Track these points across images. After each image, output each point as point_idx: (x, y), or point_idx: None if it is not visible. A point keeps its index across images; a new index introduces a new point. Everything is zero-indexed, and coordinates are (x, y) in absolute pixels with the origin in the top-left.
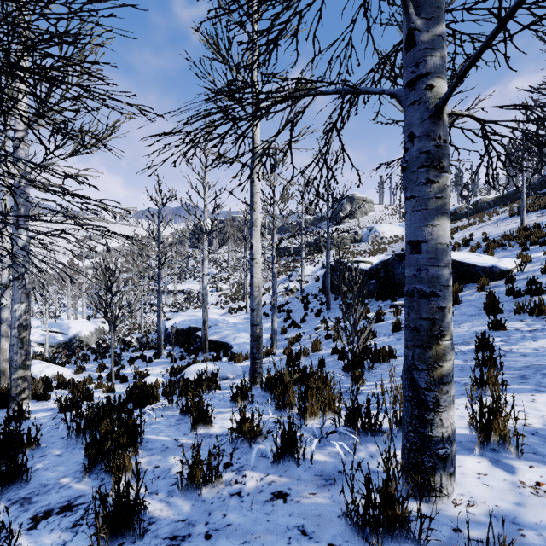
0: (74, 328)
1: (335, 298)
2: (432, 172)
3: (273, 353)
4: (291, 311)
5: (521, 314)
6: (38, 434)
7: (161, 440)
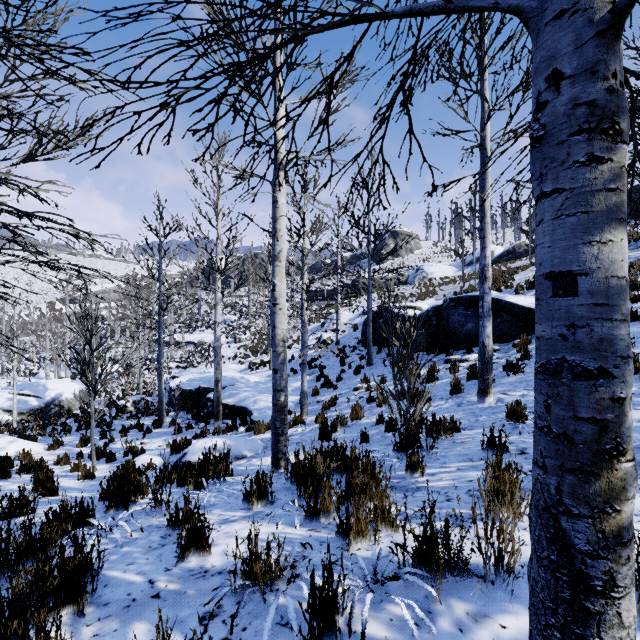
0: (53, 389)
1: (378, 351)
2: (600, 142)
3: (302, 421)
4: (324, 367)
5: None
6: None
7: (128, 583)
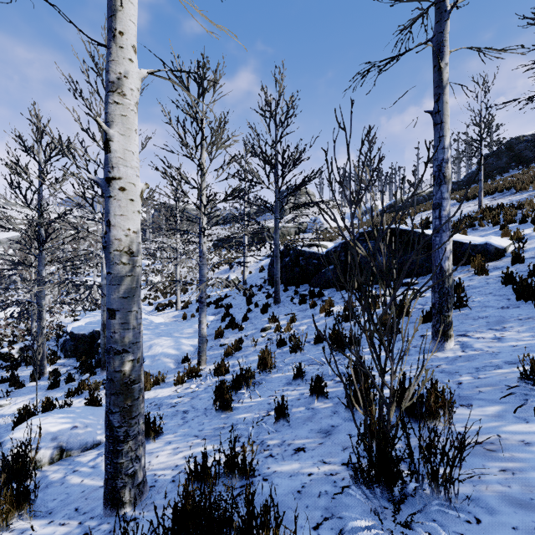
0: None
1: (285, 289)
2: None
3: (199, 374)
4: (231, 307)
5: None
6: None
7: None
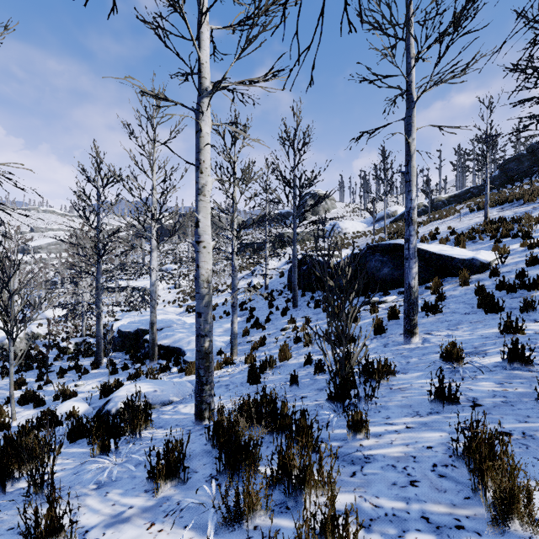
0: None
1: (302, 294)
2: None
3: (232, 362)
4: (254, 309)
5: (530, 312)
6: None
7: None
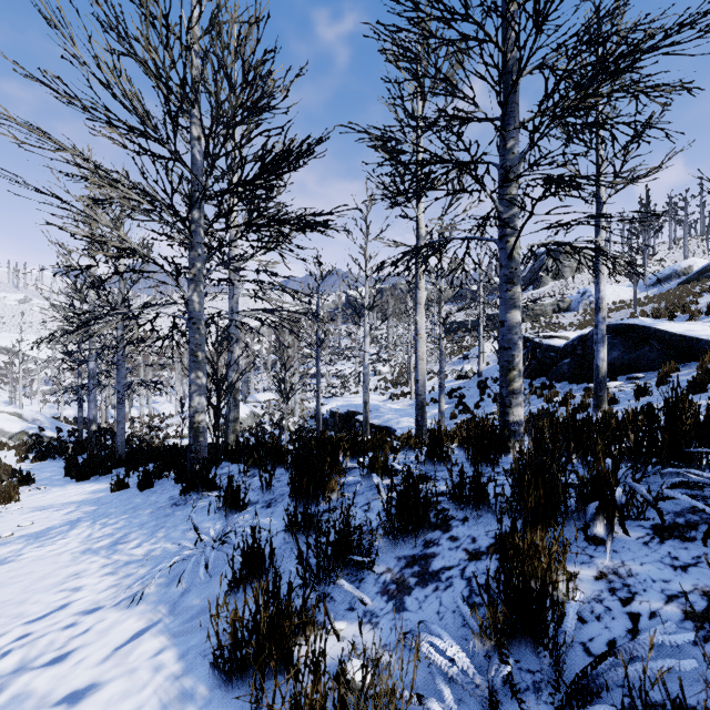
0: None
1: None
2: (509, 285)
3: None
4: (464, 397)
5: None
6: None
7: None
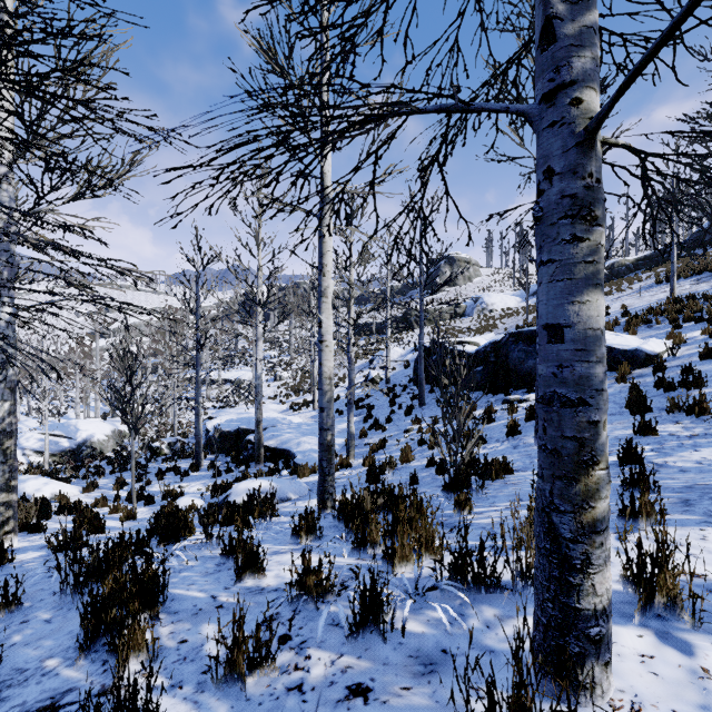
0: (84, 430)
1: (431, 390)
2: (580, 225)
3: (349, 465)
4: (373, 408)
5: (676, 413)
6: (23, 586)
7: (193, 597)
